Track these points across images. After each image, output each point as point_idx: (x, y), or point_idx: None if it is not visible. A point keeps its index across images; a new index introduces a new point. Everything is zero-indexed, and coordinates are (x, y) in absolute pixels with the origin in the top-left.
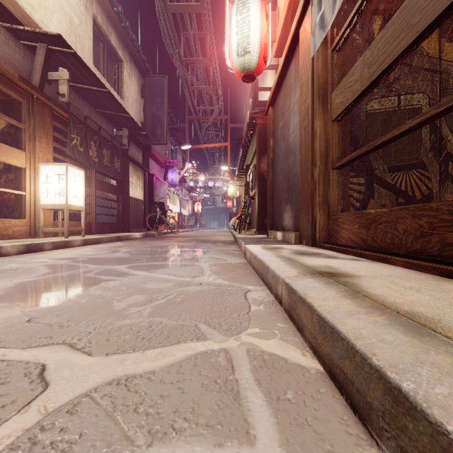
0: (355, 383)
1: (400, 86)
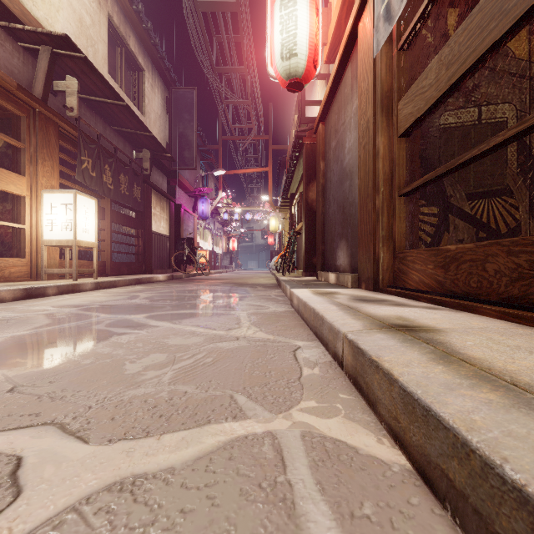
0: (470, 499)
1: (481, 95)
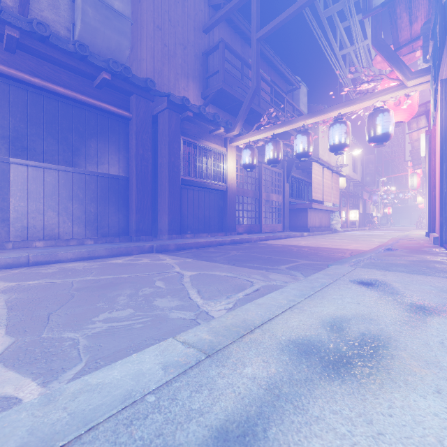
0: None
1: None
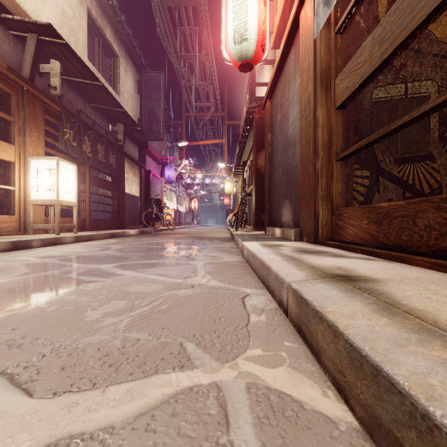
0: None
1: (407, 73)
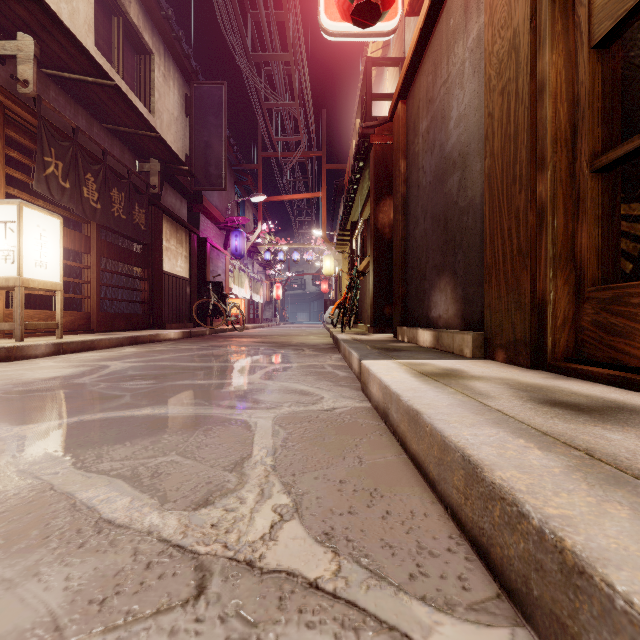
0: None
1: None
